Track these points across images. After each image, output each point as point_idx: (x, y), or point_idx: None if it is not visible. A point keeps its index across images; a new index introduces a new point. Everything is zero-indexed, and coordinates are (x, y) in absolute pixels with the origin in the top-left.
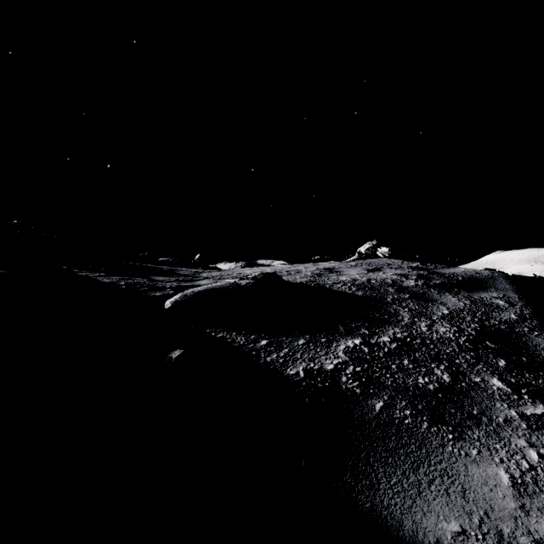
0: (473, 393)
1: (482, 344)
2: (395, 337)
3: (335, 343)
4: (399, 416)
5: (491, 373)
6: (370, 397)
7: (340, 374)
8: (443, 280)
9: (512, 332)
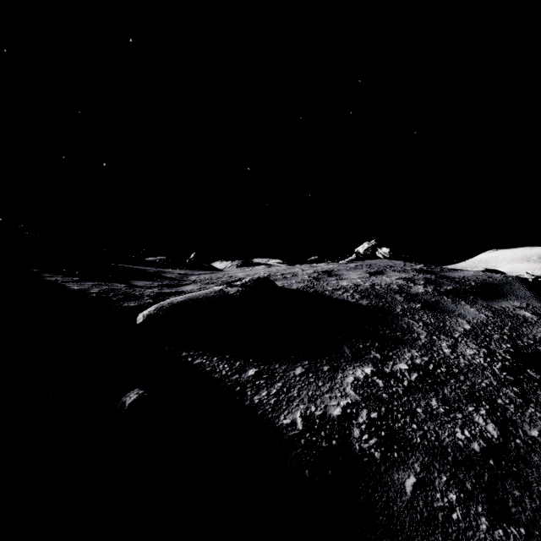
0: (536, 457)
1: (523, 374)
2: (414, 364)
3: (340, 373)
4: (441, 504)
5: None
6: (395, 466)
7: (350, 424)
8: (454, 285)
9: None
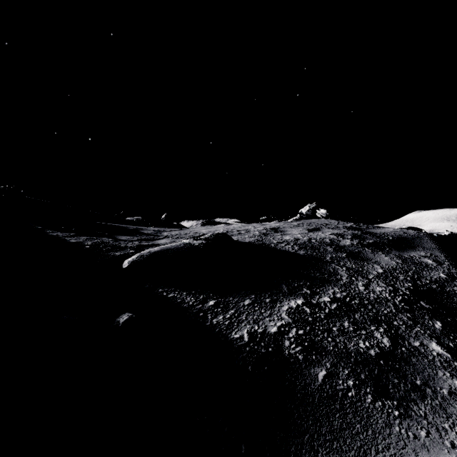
0: (414, 359)
1: (417, 304)
2: (335, 297)
3: (278, 304)
4: (342, 387)
5: (429, 336)
6: (312, 364)
7: (283, 338)
8: (375, 239)
9: (444, 292)
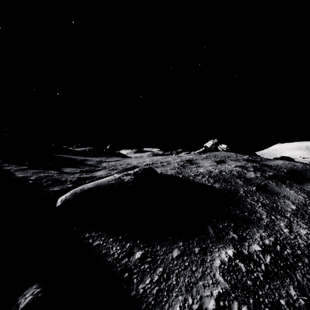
0: None
1: None
2: (265, 245)
3: (209, 256)
4: None
5: None
6: None
7: None
8: (273, 171)
9: None
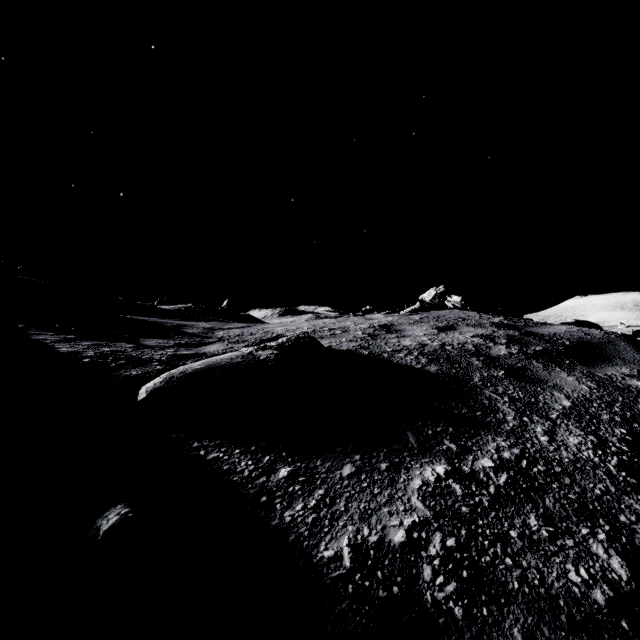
0: None
1: None
2: (502, 459)
3: (404, 474)
4: None
5: None
6: (485, 633)
7: (418, 558)
8: (544, 345)
9: None
